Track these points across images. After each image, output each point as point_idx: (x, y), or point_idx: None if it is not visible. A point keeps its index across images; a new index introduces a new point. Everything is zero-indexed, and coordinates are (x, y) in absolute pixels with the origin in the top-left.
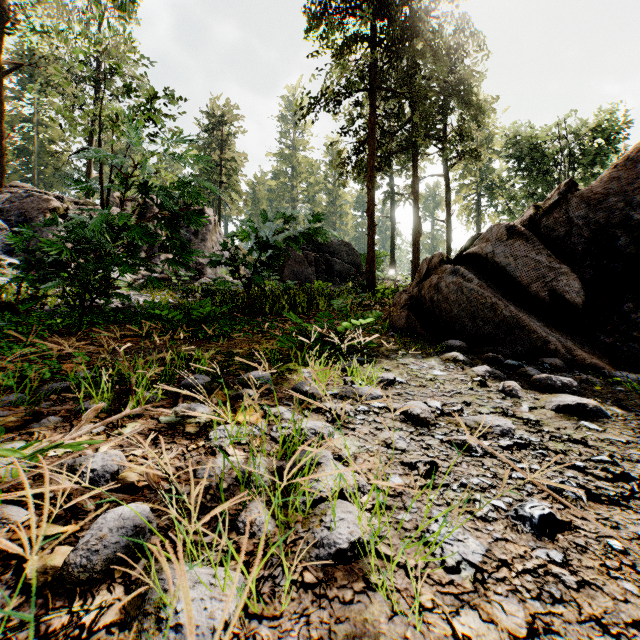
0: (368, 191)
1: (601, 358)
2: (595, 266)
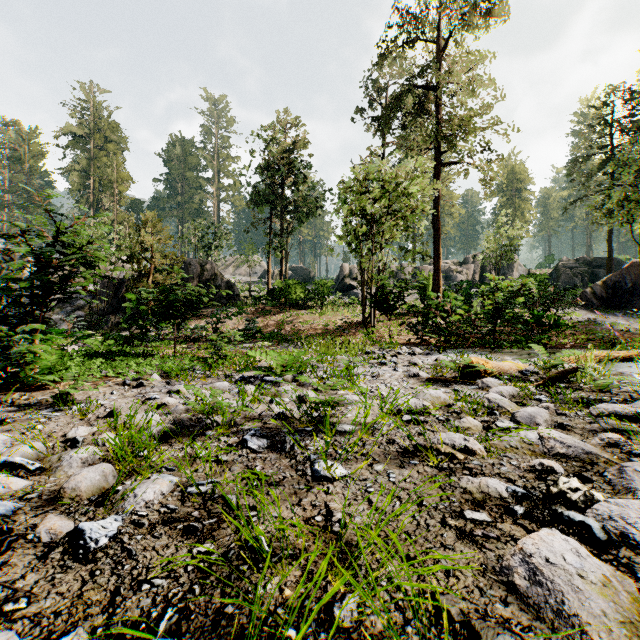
0: (607, 241)
1: (604, 307)
2: (611, 290)
